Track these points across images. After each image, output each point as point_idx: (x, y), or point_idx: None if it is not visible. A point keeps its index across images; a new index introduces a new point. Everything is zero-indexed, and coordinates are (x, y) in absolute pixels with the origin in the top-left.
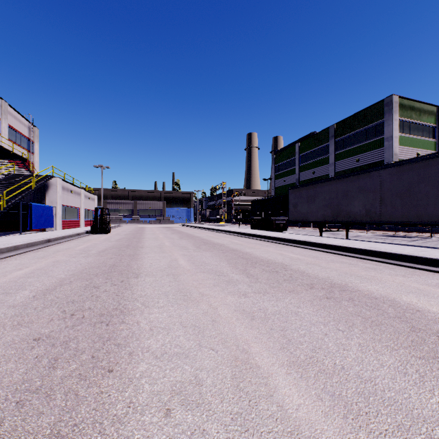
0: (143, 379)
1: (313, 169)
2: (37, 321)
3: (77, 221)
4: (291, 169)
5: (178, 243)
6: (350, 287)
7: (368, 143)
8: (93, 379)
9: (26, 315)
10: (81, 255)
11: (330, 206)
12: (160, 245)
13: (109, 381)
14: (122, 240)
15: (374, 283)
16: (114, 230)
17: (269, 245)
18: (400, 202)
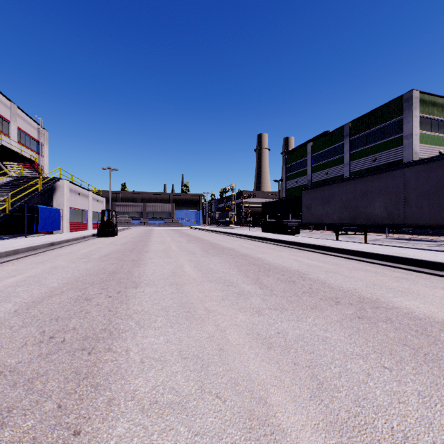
0: None
1: (327, 170)
2: (7, 346)
3: (85, 223)
4: (303, 169)
5: (185, 247)
6: (384, 303)
7: (386, 142)
8: None
9: None
10: (82, 260)
11: (347, 207)
12: (166, 250)
13: None
14: (128, 243)
15: (411, 298)
16: (122, 232)
17: (282, 249)
18: (428, 203)
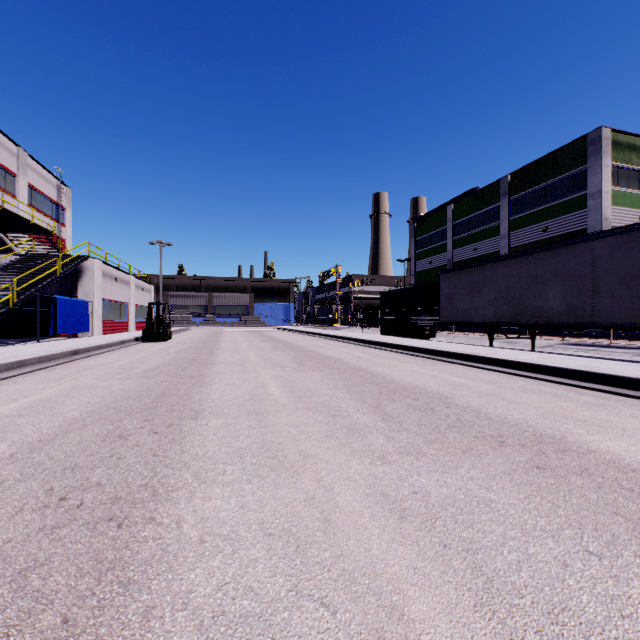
0: None
1: (475, 244)
2: None
3: (124, 322)
4: (440, 244)
5: (269, 357)
6: (574, 444)
7: (562, 203)
8: None
9: None
10: (118, 376)
11: (506, 299)
12: (241, 361)
13: None
14: (186, 351)
15: (614, 436)
16: (178, 335)
17: (411, 360)
18: (628, 292)
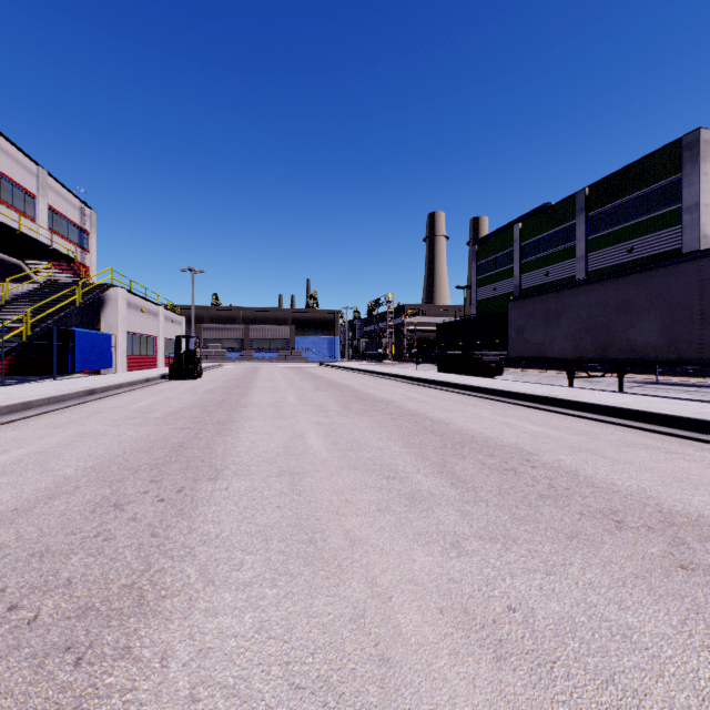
0: None
1: (546, 268)
2: None
3: (152, 357)
4: (505, 268)
5: (309, 399)
6: None
7: (651, 219)
8: None
9: None
10: (133, 421)
11: (590, 330)
12: (277, 403)
13: None
14: (215, 391)
15: None
16: (210, 372)
17: (478, 403)
18: None
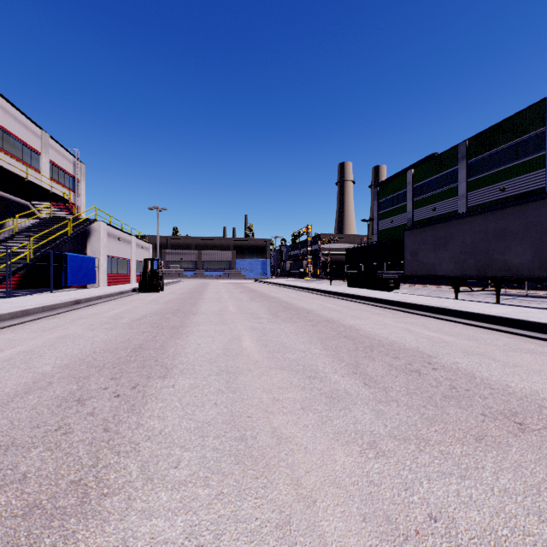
0: None
1: (434, 205)
2: None
3: (126, 275)
4: (400, 205)
5: (246, 308)
6: None
7: (520, 164)
8: None
9: None
10: (105, 326)
11: (473, 253)
12: (220, 311)
13: None
14: (173, 301)
15: None
16: (170, 287)
17: (381, 312)
18: None
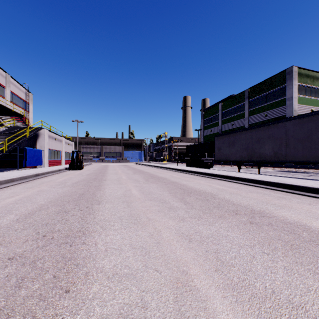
0: (94, 301)
1: (232, 122)
2: (15, 241)
3: (59, 160)
4: (215, 122)
5: (132, 177)
6: (268, 213)
7: (274, 102)
8: (51, 300)
9: (7, 235)
10: (59, 186)
11: (246, 149)
12: (118, 179)
13: (64, 302)
14: (91, 174)
15: (286, 210)
16: (86, 167)
17: (200, 178)
18: (301, 146)
